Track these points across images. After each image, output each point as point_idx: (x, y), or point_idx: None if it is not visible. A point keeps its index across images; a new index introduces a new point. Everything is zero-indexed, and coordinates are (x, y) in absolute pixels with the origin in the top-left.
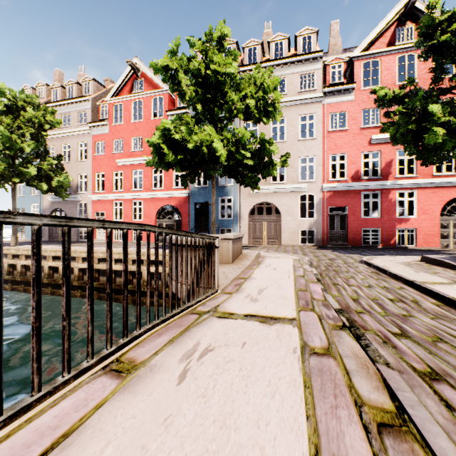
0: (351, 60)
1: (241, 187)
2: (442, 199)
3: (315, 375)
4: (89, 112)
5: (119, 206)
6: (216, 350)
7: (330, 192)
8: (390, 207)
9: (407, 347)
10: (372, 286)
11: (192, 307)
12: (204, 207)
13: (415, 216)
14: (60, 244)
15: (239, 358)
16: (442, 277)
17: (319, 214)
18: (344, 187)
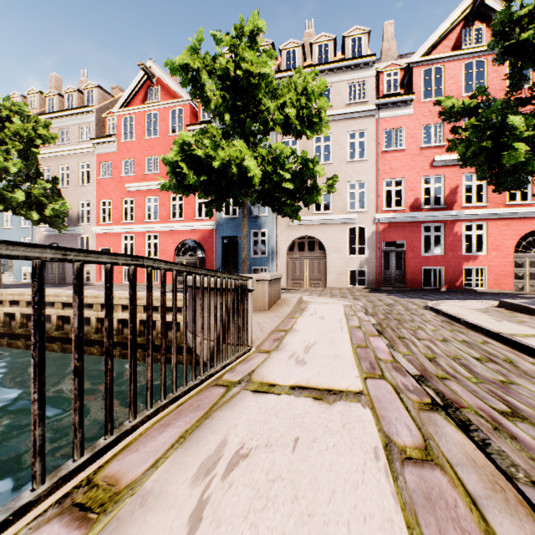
0: (409, 67)
1: (278, 218)
2: (517, 233)
3: (422, 508)
4: (92, 126)
5: (129, 241)
6: (252, 457)
7: (385, 224)
8: (455, 242)
9: (531, 437)
10: (449, 340)
11: (216, 375)
12: (233, 242)
13: (485, 252)
14: (56, 287)
15: (291, 471)
16: (533, 328)
17: (371, 250)
18: (401, 217)
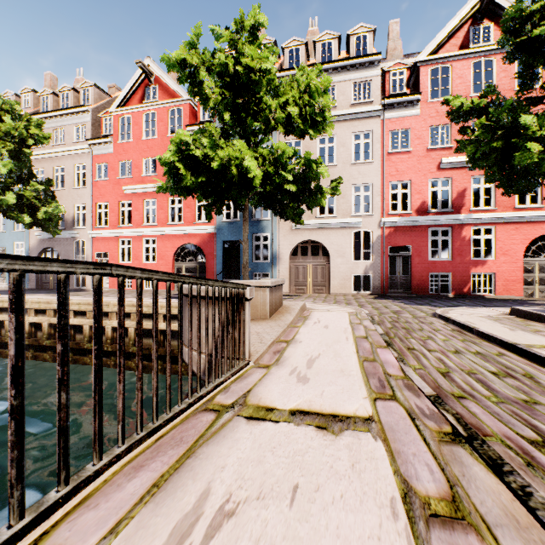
0: (416, 66)
1: (281, 222)
2: (526, 237)
3: None
4: (88, 127)
5: (127, 245)
6: (240, 515)
7: (391, 228)
8: (463, 247)
9: None
10: (461, 352)
11: (207, 396)
12: (234, 247)
13: (494, 257)
14: (50, 293)
15: (287, 539)
16: None
17: (377, 255)
18: (407, 221)
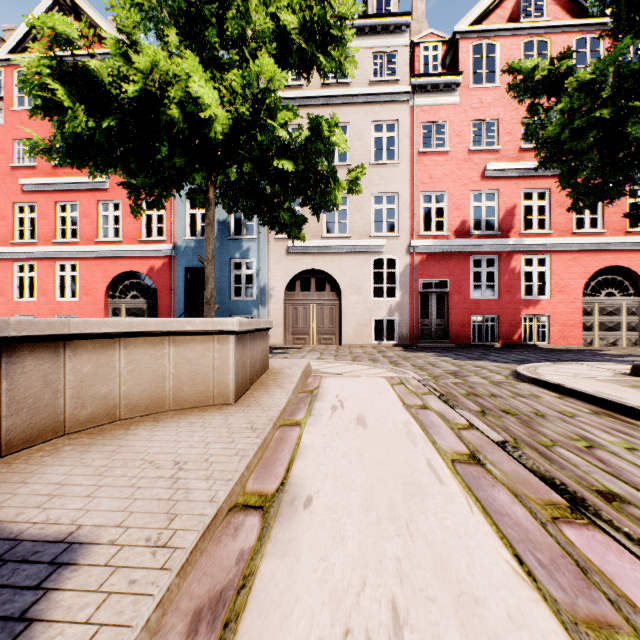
0: (454, 39)
1: (272, 242)
2: (586, 270)
3: None
4: None
5: (27, 273)
6: None
7: (423, 255)
8: (512, 282)
9: None
10: None
11: None
12: (202, 277)
13: (548, 296)
14: None
15: None
16: None
17: (404, 291)
18: (444, 246)
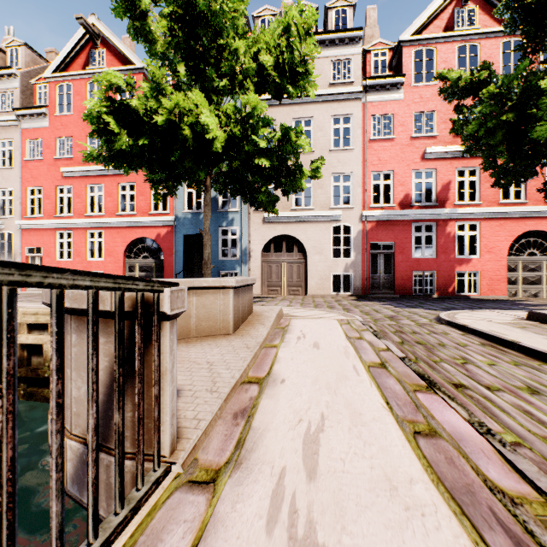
0: (399, 46)
1: (251, 214)
2: (511, 234)
3: None
4: (16, 94)
5: (66, 239)
6: None
7: (373, 223)
8: (447, 244)
9: None
10: (540, 390)
11: None
12: (197, 241)
13: (478, 255)
14: None
15: None
16: None
17: (358, 252)
18: (390, 215)
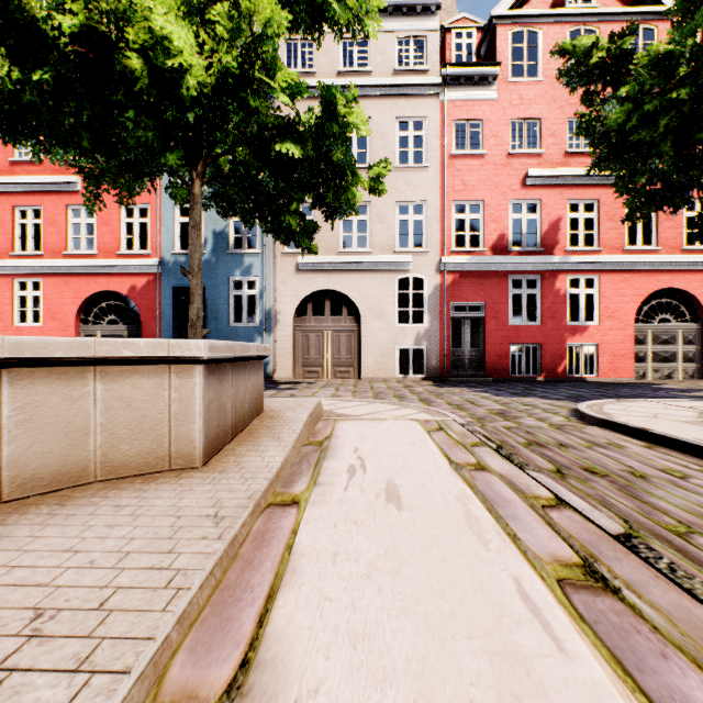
0: (491, 25)
1: (279, 257)
2: (638, 293)
3: None
4: None
5: None
6: None
7: (455, 274)
8: (556, 305)
9: None
10: None
11: None
12: None
13: (597, 322)
14: None
15: None
16: None
17: (434, 316)
18: (479, 264)
